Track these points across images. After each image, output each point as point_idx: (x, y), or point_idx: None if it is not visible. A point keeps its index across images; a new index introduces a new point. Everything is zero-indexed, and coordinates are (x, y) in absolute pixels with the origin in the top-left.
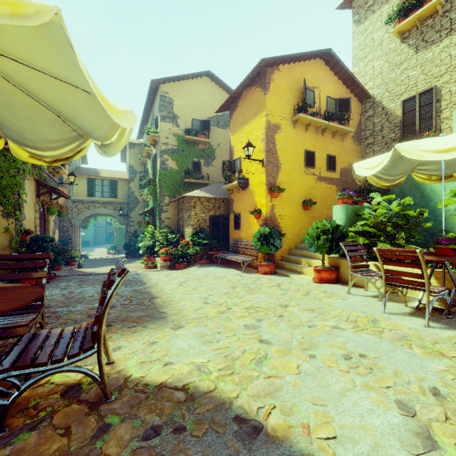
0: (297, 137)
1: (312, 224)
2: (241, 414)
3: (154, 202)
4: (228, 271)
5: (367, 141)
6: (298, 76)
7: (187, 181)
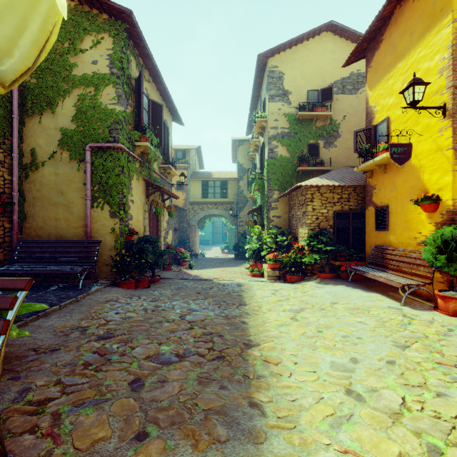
0: None
1: None
2: None
3: (261, 199)
4: (370, 297)
5: None
6: None
7: (300, 169)
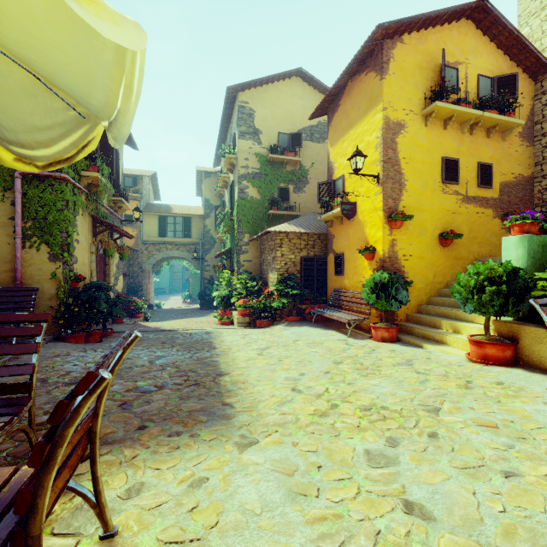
0: (430, 138)
1: (454, 267)
2: None
3: (231, 241)
4: (326, 333)
5: (545, 138)
6: (432, 48)
7: (271, 213)
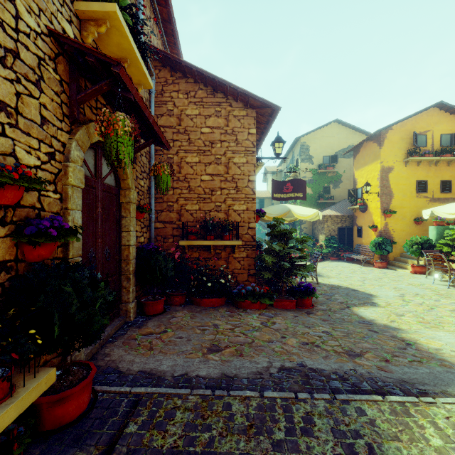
0: (409, 172)
1: (424, 235)
2: (353, 289)
3: None
4: (352, 264)
5: None
6: (409, 128)
7: (319, 201)
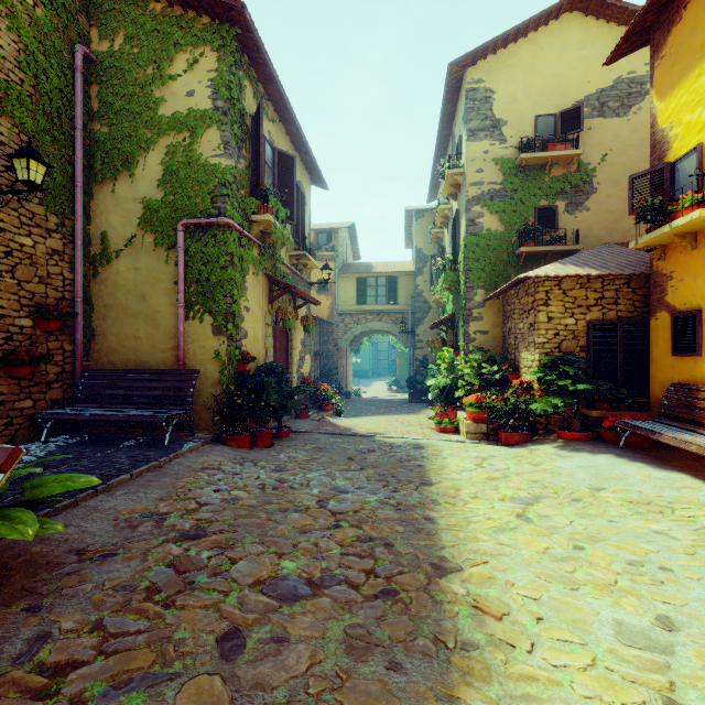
0: None
1: None
2: None
3: (454, 304)
4: (670, 480)
5: None
6: None
7: (523, 251)
